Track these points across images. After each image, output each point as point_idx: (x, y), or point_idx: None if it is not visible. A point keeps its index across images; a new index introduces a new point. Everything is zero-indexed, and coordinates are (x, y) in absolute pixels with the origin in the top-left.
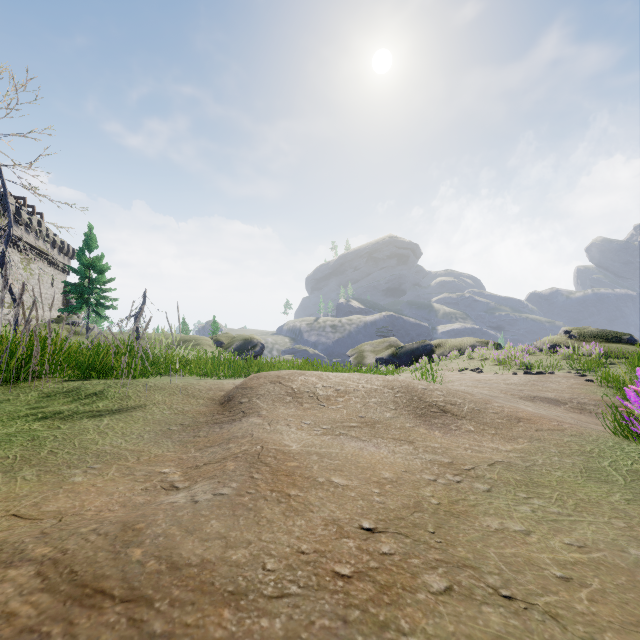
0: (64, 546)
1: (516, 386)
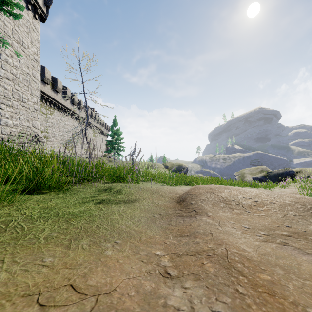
0: None
1: None
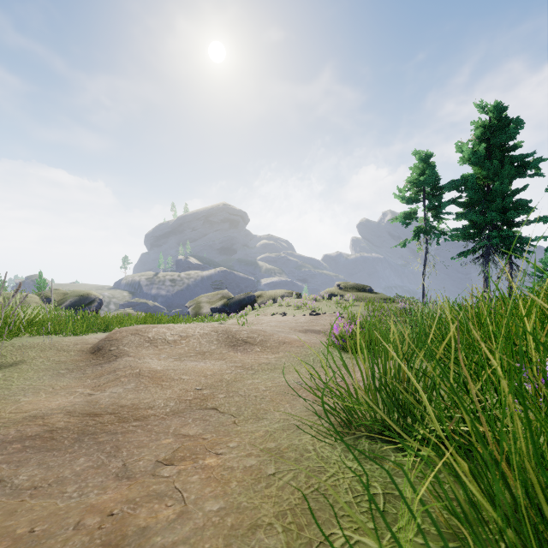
0: (66, 409)
1: (301, 324)
